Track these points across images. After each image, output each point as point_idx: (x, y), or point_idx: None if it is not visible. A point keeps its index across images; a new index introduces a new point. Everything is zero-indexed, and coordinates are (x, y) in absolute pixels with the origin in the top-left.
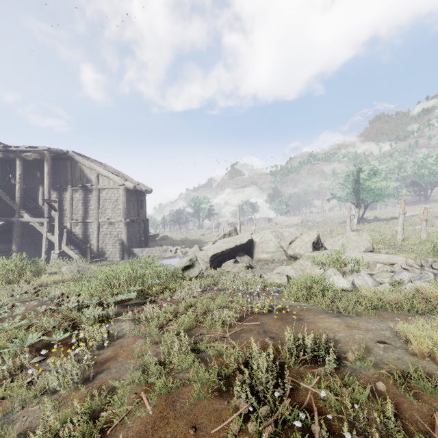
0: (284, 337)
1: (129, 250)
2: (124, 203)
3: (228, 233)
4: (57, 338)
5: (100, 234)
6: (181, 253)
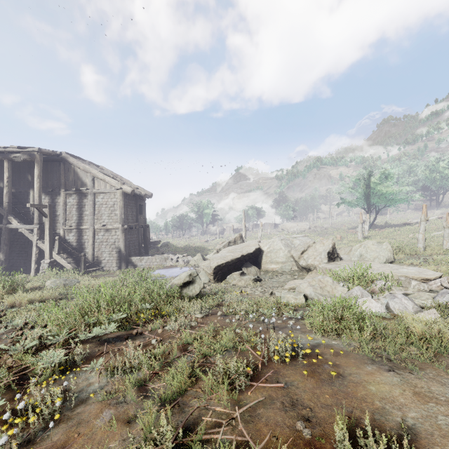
0: (334, 438)
1: (127, 259)
2: (122, 208)
3: (233, 241)
4: None
5: (95, 241)
6: (183, 262)
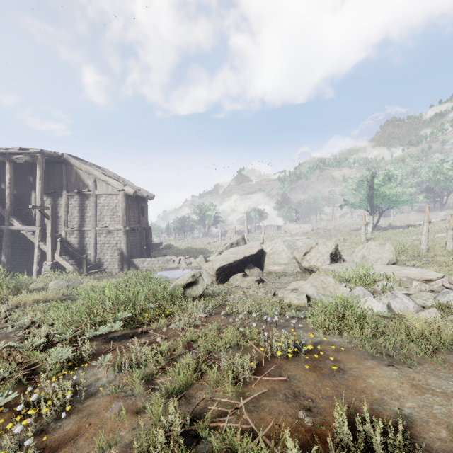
0: (334, 423)
1: (129, 261)
2: (124, 210)
3: (235, 242)
4: None
5: (97, 243)
6: (185, 264)
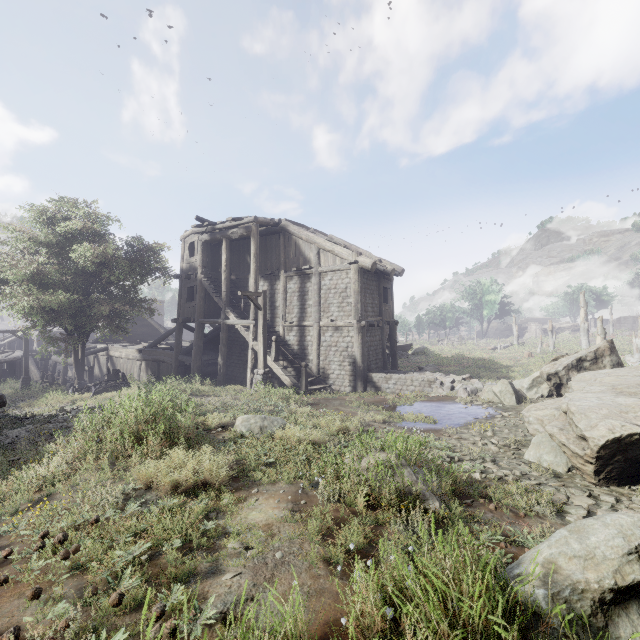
0: None
1: (365, 376)
2: (357, 294)
3: (590, 357)
4: None
5: (321, 345)
6: (464, 392)
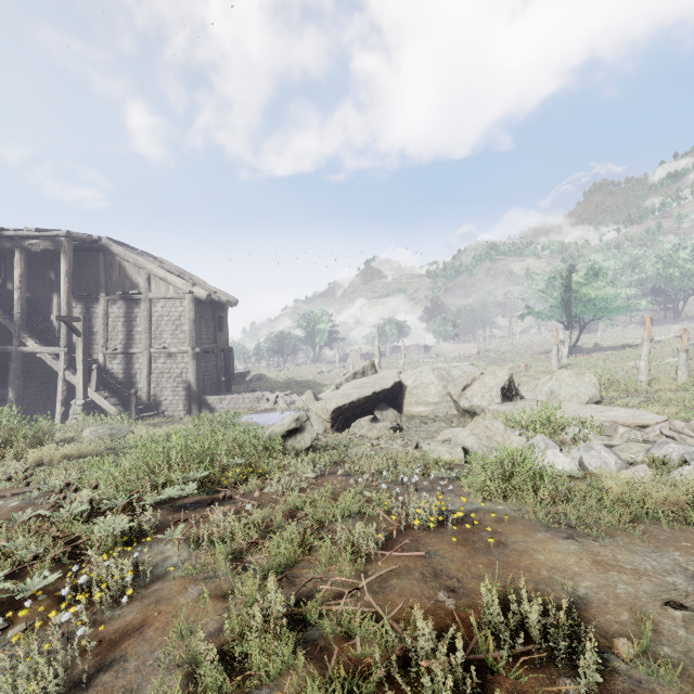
0: (480, 600)
1: (200, 399)
2: (192, 322)
3: (360, 371)
4: (32, 584)
5: (152, 372)
6: (285, 404)
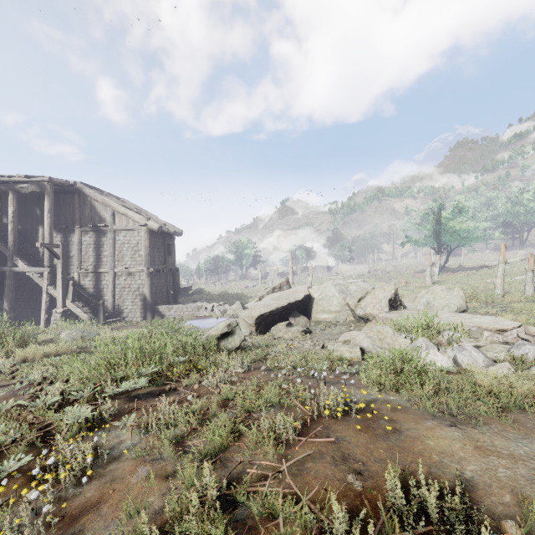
0: (385, 485)
1: (153, 308)
2: (147, 248)
3: (278, 286)
4: (9, 466)
5: (116, 287)
6: (219, 312)
